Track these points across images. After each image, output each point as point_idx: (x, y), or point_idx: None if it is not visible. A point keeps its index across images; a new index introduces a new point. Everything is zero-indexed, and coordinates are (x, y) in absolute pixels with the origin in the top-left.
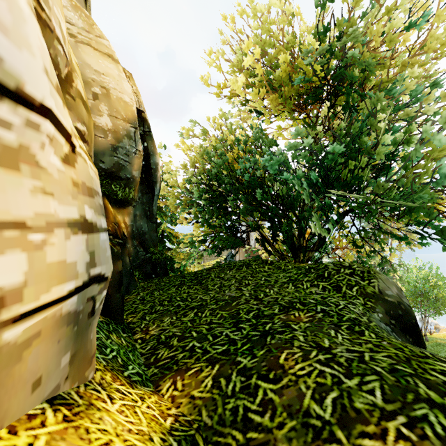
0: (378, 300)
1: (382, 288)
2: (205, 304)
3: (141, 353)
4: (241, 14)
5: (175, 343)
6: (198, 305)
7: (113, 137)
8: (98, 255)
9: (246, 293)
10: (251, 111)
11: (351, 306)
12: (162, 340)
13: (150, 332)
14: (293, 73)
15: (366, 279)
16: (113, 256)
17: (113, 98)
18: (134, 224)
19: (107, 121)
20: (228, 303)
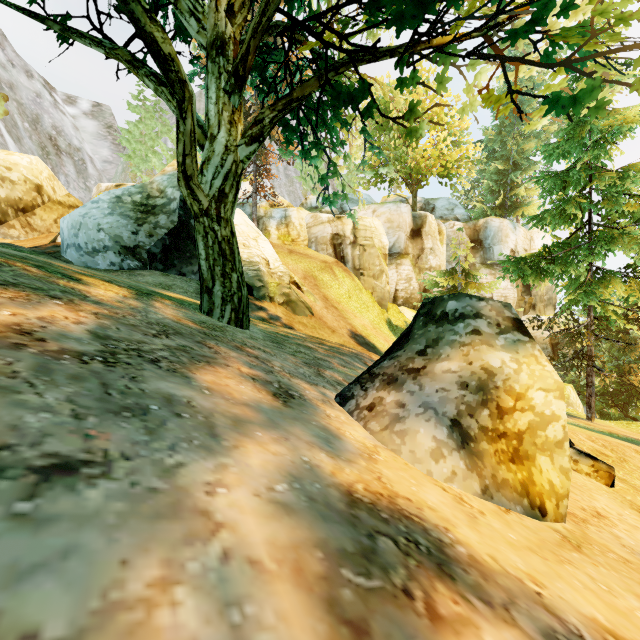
0: None
1: None
2: None
3: None
4: None
5: None
6: None
7: None
8: None
9: None
10: None
11: None
12: None
13: None
14: None
15: None
16: None
17: (538, 338)
18: None
19: None
20: None
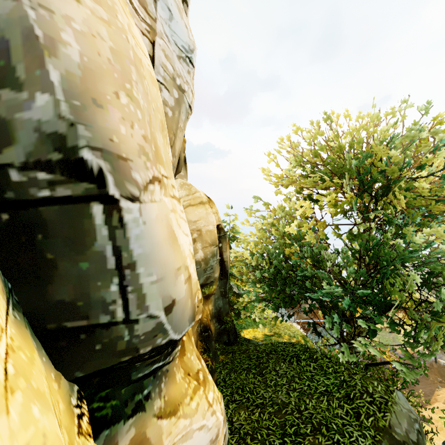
0: (385, 435)
1: (393, 423)
2: (265, 403)
3: (231, 444)
4: (295, 132)
5: (249, 443)
6: (260, 403)
7: (204, 263)
8: (226, 440)
9: (292, 400)
10: (305, 199)
11: (361, 440)
12: (241, 436)
13: (234, 425)
14: (344, 169)
15: (382, 411)
16: (213, 372)
17: (204, 233)
18: (215, 306)
19: (201, 254)
20: (280, 409)
